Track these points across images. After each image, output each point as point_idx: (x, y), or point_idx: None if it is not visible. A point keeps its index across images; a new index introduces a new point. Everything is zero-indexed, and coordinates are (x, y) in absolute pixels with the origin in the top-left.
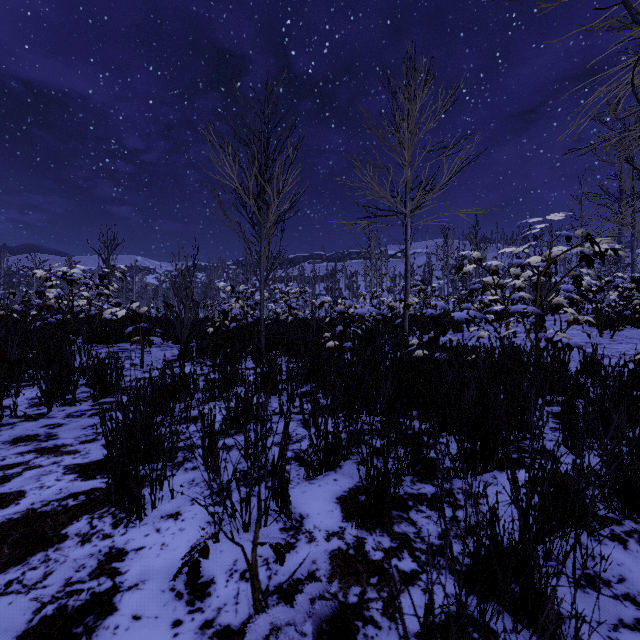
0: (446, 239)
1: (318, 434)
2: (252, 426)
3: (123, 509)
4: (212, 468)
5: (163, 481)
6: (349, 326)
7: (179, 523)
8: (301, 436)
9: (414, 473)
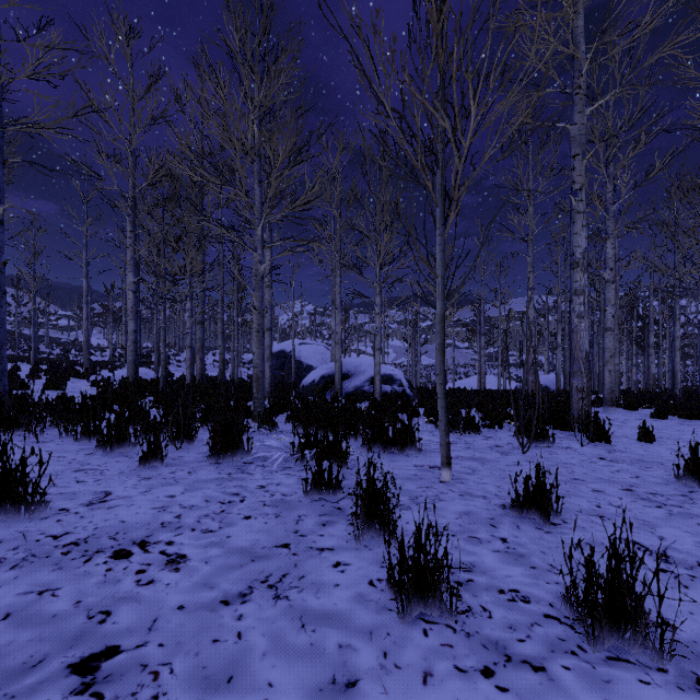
0: None
1: None
2: None
3: None
4: None
5: None
6: None
7: None
8: None
9: None
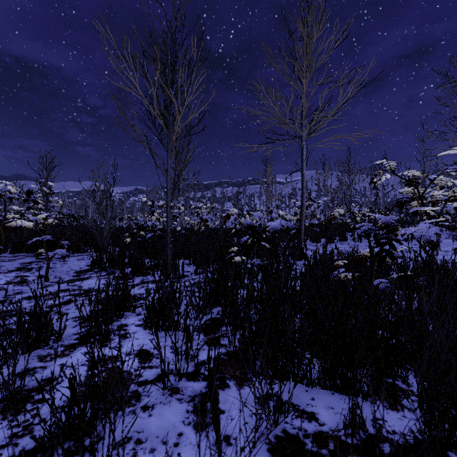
0: (324, 167)
1: None
2: (107, 424)
3: None
4: None
5: None
6: (259, 241)
7: None
8: None
9: None
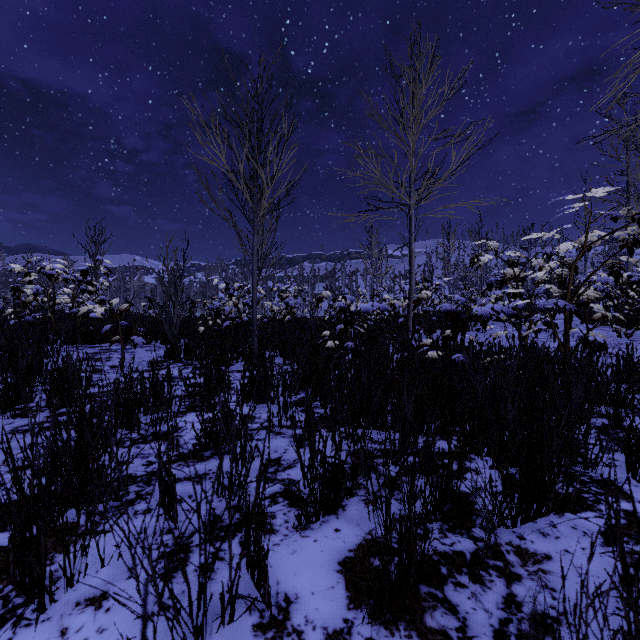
0: (448, 236)
1: (314, 460)
2: None
3: (22, 590)
4: (169, 513)
5: (88, 543)
6: (351, 324)
7: (100, 616)
8: (293, 459)
9: (442, 517)
